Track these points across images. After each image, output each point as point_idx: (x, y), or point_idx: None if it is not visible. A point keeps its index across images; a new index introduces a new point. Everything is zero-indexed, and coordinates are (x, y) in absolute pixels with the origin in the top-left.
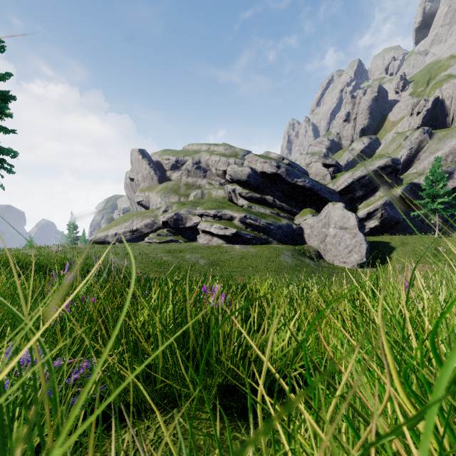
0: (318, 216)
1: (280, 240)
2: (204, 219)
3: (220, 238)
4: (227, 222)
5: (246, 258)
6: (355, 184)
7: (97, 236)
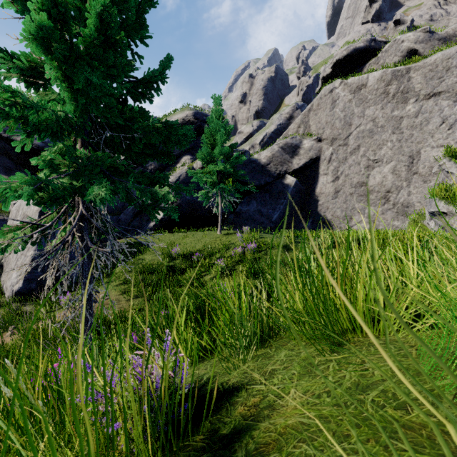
0: None
1: None
2: None
3: None
4: None
5: None
6: None
7: None
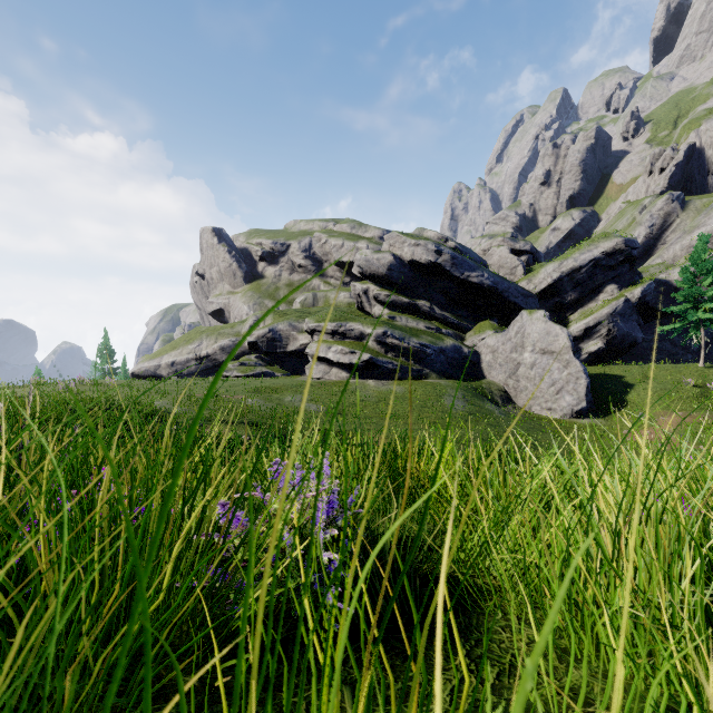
0: (505, 334)
1: (442, 372)
2: (317, 337)
3: (343, 369)
4: (355, 343)
5: (386, 402)
6: (565, 281)
7: (142, 366)
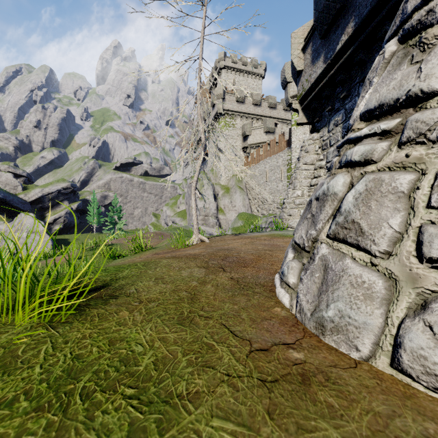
0: (12, 223)
1: None
2: None
3: None
4: None
5: None
6: (45, 197)
7: None
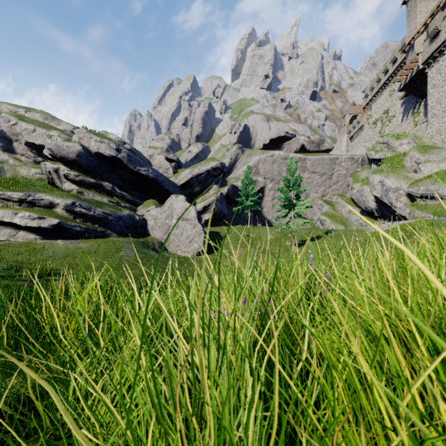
0: (162, 208)
1: (121, 232)
2: (2, 204)
3: (31, 231)
4: (44, 210)
5: (73, 256)
6: (194, 180)
7: None
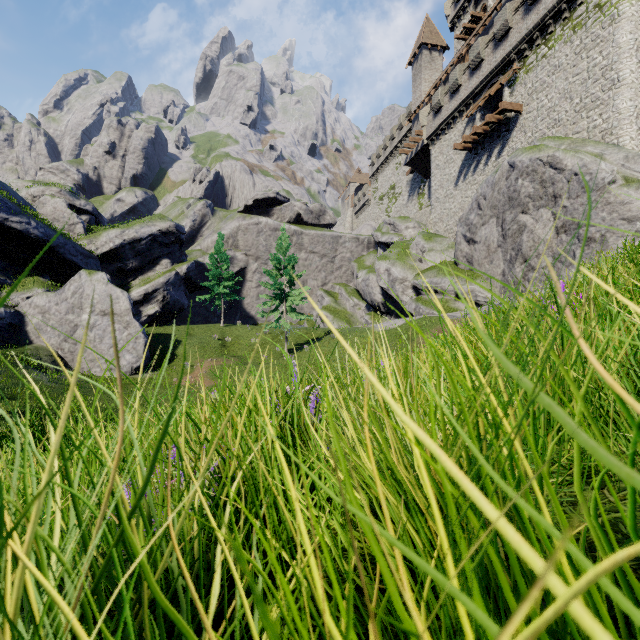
0: (60, 293)
1: None
2: None
3: None
4: None
5: None
6: (127, 248)
7: None
